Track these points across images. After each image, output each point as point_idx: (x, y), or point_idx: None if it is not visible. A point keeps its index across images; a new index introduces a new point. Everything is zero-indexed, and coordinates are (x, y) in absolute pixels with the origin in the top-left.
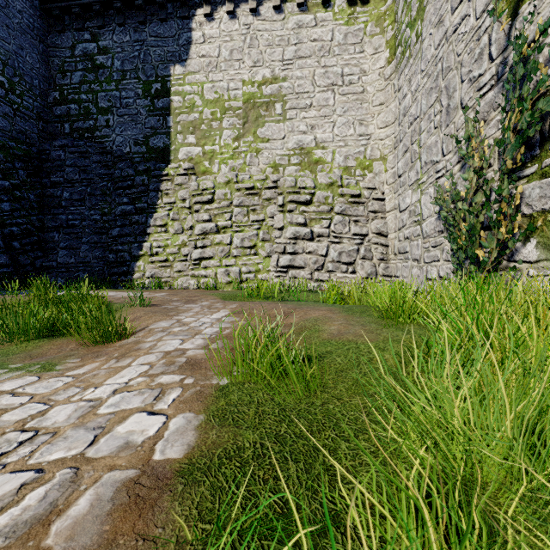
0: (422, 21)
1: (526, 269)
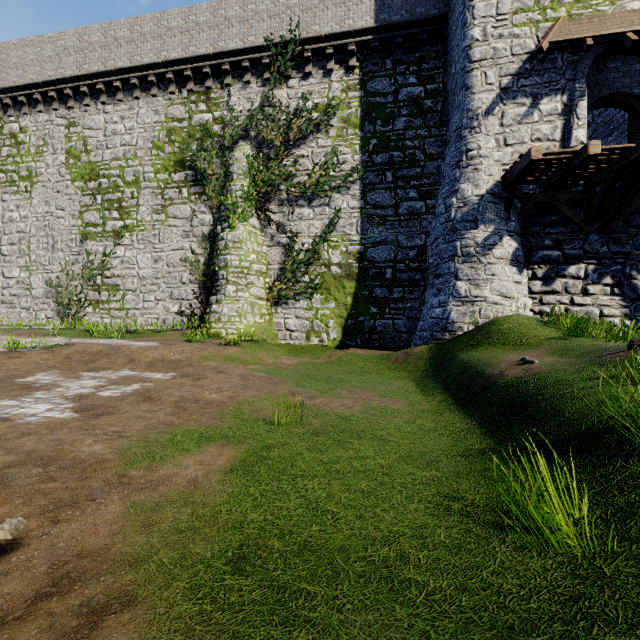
0: (32, 187)
1: (90, 315)
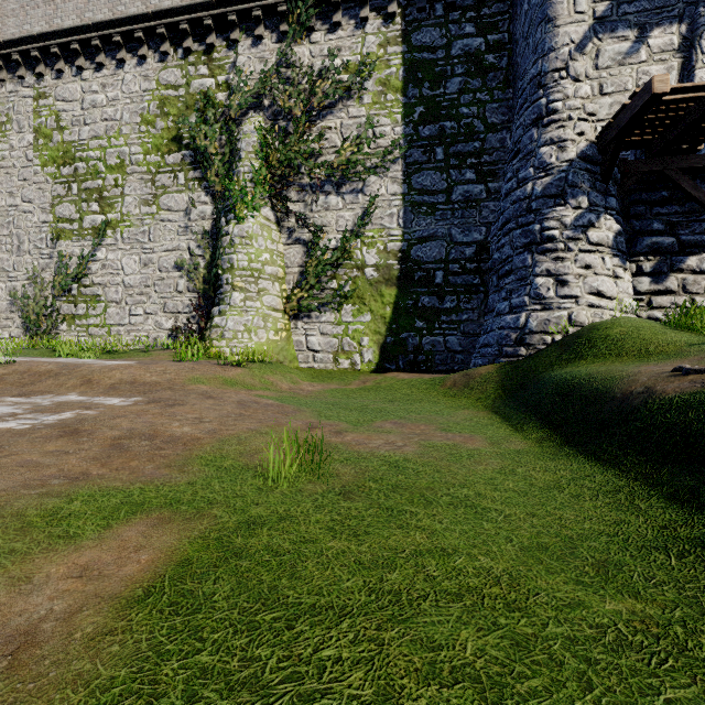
0: None
1: (63, 333)
